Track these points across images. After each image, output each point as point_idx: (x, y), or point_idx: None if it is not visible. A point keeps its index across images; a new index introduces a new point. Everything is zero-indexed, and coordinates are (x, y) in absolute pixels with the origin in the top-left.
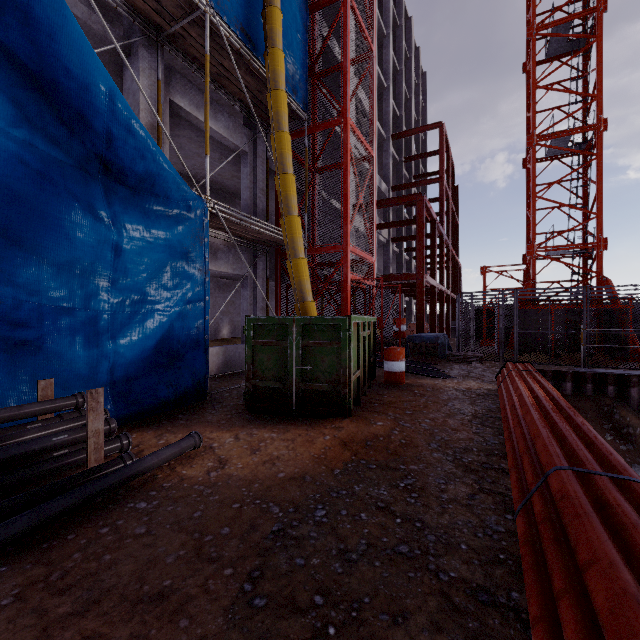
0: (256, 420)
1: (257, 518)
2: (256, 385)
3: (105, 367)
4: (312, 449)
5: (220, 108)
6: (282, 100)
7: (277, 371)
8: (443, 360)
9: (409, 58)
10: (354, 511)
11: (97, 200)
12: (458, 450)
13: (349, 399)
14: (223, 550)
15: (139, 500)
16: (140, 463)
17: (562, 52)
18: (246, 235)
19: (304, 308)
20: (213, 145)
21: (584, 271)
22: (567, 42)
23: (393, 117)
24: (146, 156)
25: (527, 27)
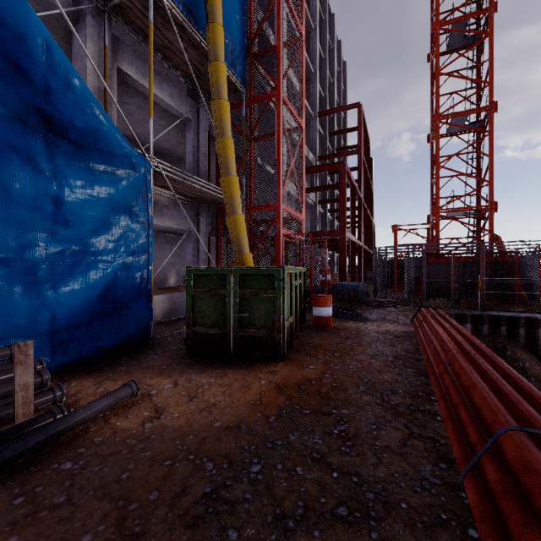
0: (195, 365)
1: (189, 477)
2: (196, 331)
3: (45, 316)
4: (248, 395)
5: (165, 78)
6: (222, 70)
7: (216, 318)
8: (363, 305)
9: (332, 49)
10: (290, 465)
11: (36, 152)
12: (385, 392)
13: (283, 344)
14: (148, 522)
15: (65, 459)
16: (70, 417)
17: (460, 46)
18: (189, 194)
19: (242, 259)
20: (160, 113)
21: (478, 229)
22: (464, 37)
23: (319, 98)
24: (87, 111)
25: (432, 23)
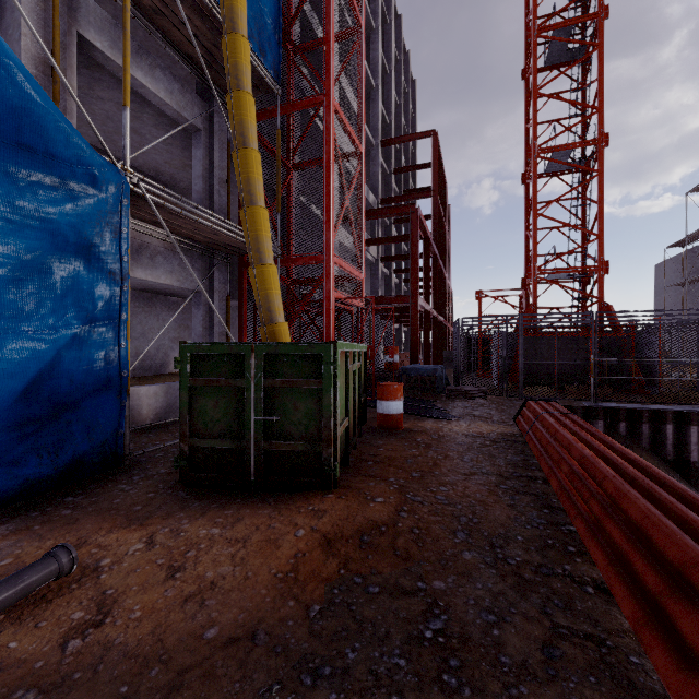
0: (192, 501)
1: None
2: (195, 446)
3: None
4: (274, 560)
5: (160, 63)
6: (243, 49)
7: (227, 424)
8: (442, 395)
9: (399, 60)
10: None
11: None
12: (496, 541)
13: (334, 463)
14: None
15: None
16: None
17: (561, 61)
18: (196, 235)
19: (272, 332)
20: (154, 117)
21: (583, 297)
22: (567, 50)
23: (382, 122)
24: None
25: (528, 27)
